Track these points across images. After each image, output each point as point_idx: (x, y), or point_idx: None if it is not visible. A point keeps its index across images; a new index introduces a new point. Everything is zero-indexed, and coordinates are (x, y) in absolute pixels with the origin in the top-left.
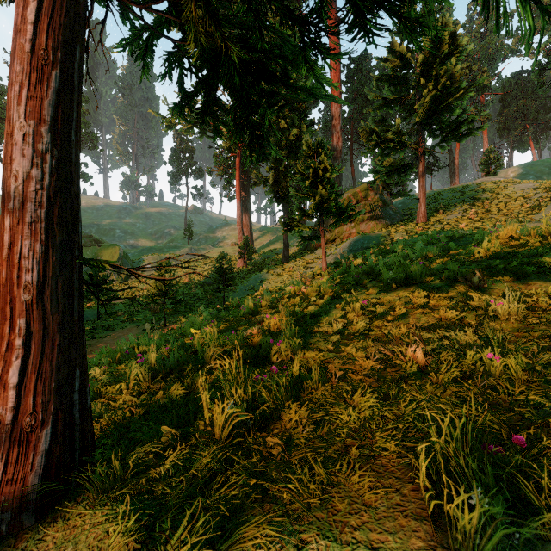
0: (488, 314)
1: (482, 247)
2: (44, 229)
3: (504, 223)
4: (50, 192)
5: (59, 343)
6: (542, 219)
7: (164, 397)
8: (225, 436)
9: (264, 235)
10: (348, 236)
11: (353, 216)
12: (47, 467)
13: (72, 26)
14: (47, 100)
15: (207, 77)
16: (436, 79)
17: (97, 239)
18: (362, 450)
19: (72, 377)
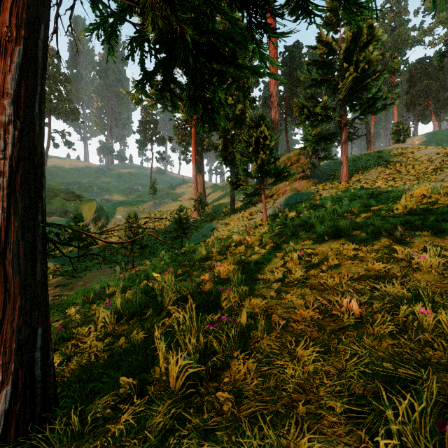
0: (412, 266)
1: (400, 204)
2: (6, 196)
3: (412, 182)
4: (12, 161)
5: (21, 305)
6: (444, 178)
7: (126, 341)
8: (178, 387)
9: (215, 191)
10: (283, 192)
11: (288, 176)
12: (6, 426)
13: (36, 6)
14: (10, 74)
15: (166, 59)
16: (357, 63)
17: (79, 195)
18: (308, 406)
19: (34, 336)
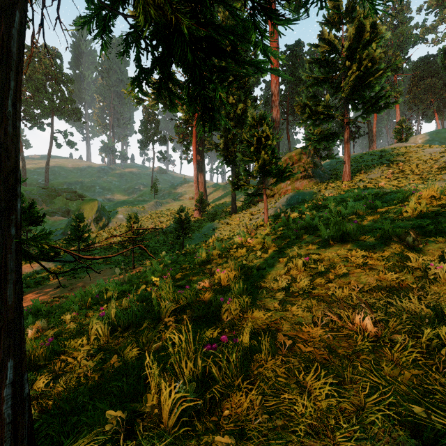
0: (428, 276)
1: (409, 206)
2: None
3: (417, 182)
4: None
5: None
6: None
7: (118, 359)
8: (172, 425)
9: (216, 191)
10: (285, 192)
11: (290, 176)
12: None
13: None
14: None
15: (163, 55)
16: (360, 61)
17: (81, 194)
18: None
19: (3, 370)
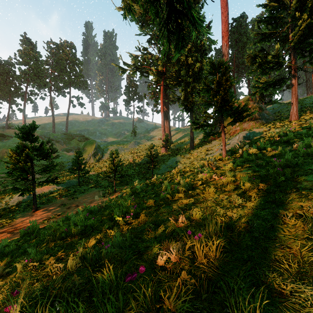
0: None
1: None
2: None
3: None
4: None
5: None
6: None
7: None
8: None
9: (178, 133)
10: (234, 132)
11: (247, 115)
12: None
13: None
14: None
15: None
16: (311, 10)
17: (87, 137)
18: None
19: None
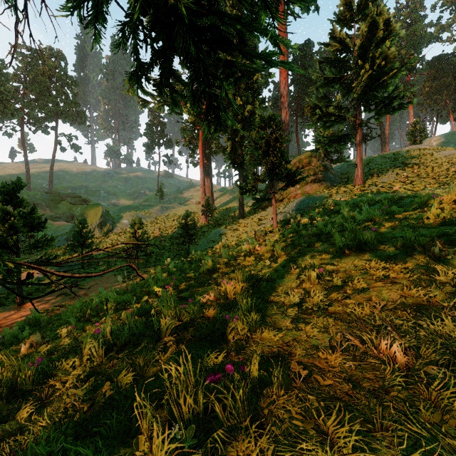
0: None
1: (431, 212)
2: None
3: (433, 185)
4: None
5: None
6: None
7: (110, 387)
8: None
9: (223, 195)
10: (294, 196)
11: (300, 180)
12: None
13: None
14: None
15: (164, 48)
16: (373, 60)
17: (85, 199)
18: None
19: None
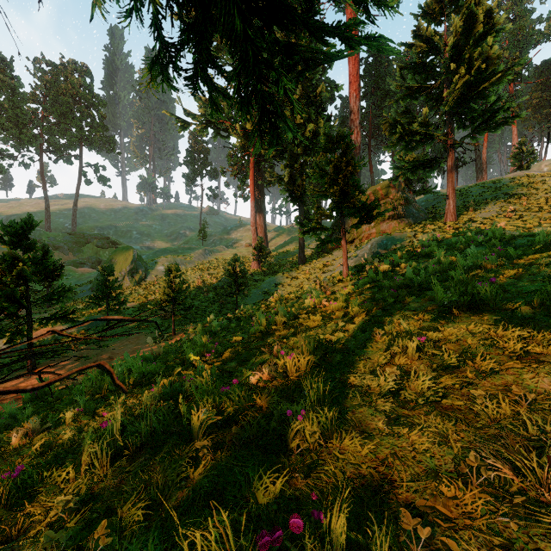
0: None
1: None
2: None
3: (550, 221)
4: None
5: None
6: None
7: (107, 530)
8: None
9: (279, 235)
10: (367, 236)
11: (378, 215)
12: None
13: None
14: None
15: (197, 22)
16: (470, 62)
17: (114, 241)
18: None
19: None
